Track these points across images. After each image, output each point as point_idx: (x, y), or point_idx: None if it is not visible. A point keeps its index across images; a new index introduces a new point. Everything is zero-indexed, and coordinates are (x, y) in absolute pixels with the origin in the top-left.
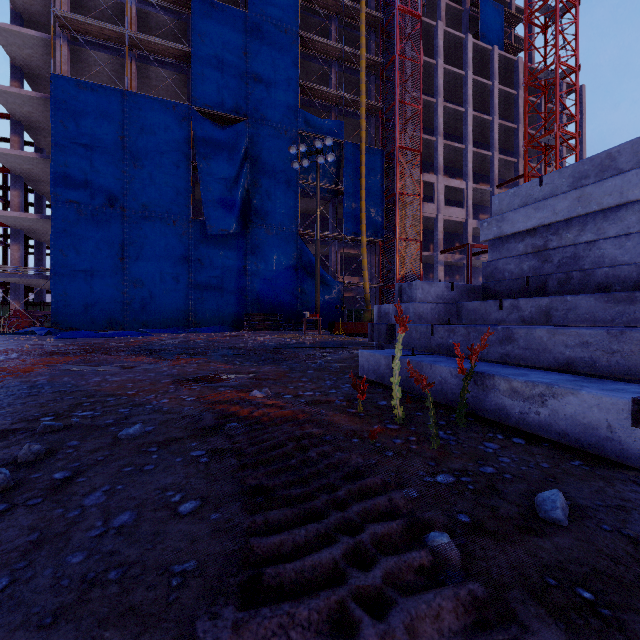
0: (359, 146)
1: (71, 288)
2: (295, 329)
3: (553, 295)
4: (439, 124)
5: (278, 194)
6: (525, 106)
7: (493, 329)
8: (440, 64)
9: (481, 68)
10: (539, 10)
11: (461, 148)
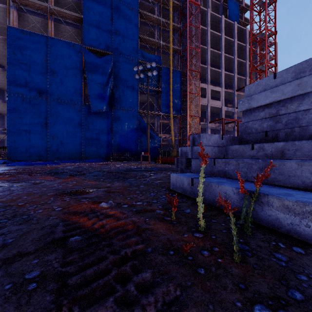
0: (169, 69)
1: (18, 139)
2: (137, 160)
3: (282, 141)
4: (208, 59)
5: (128, 92)
6: (250, 50)
7: (255, 161)
8: (209, 29)
9: (228, 32)
10: (257, 3)
11: (219, 71)
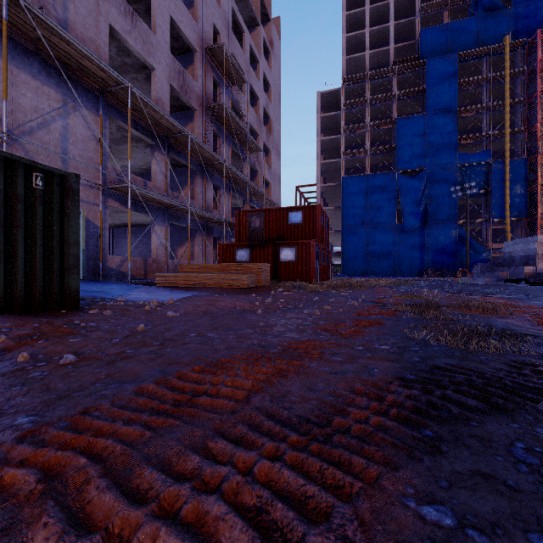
0: (504, 161)
1: (348, 259)
2: (454, 276)
3: (511, 266)
4: None
5: (444, 203)
6: None
7: (483, 273)
8: None
9: None
10: None
11: None
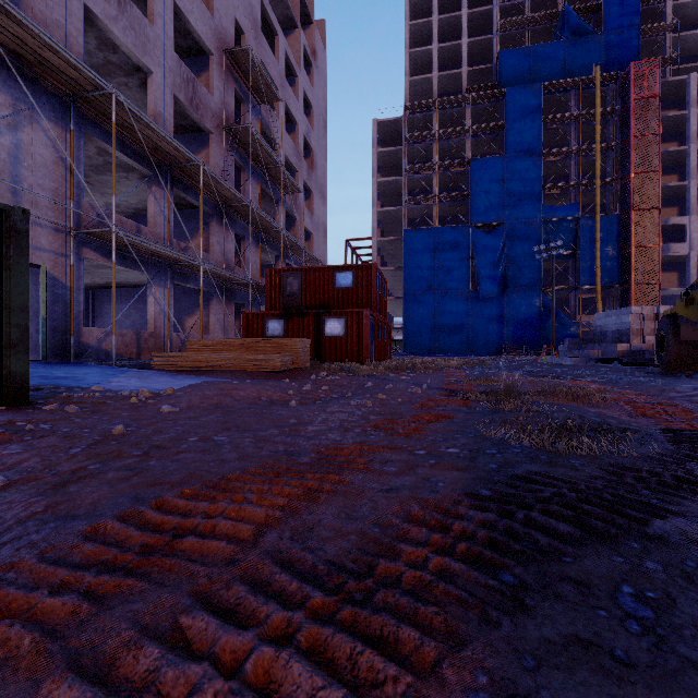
0: (594, 217)
1: (412, 333)
2: (538, 355)
3: (602, 343)
4: (691, 168)
5: (526, 266)
6: None
7: (571, 351)
8: (692, 112)
9: None
10: None
11: None
